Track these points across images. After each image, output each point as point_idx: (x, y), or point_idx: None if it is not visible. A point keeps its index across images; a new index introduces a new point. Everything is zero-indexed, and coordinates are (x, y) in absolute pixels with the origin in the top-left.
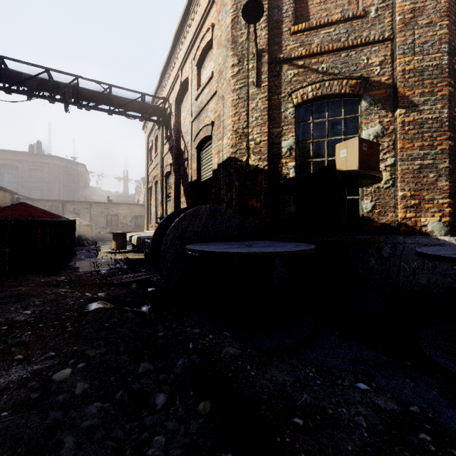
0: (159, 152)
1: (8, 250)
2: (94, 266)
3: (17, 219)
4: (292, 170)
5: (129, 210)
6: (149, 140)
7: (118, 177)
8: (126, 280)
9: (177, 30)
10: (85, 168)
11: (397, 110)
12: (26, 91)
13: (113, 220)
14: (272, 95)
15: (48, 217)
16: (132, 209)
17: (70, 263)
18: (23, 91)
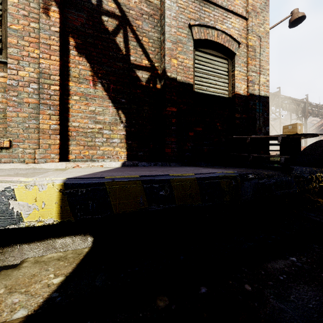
0: None
1: None
2: None
3: None
4: None
5: None
6: None
7: None
8: None
9: None
10: None
11: None
12: None
13: None
14: None
15: None
16: None
17: None
18: None
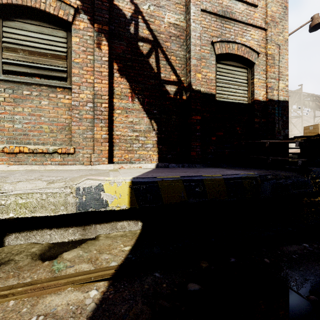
0: None
1: None
2: None
3: None
4: None
5: None
6: None
7: None
8: None
9: None
10: None
11: None
12: None
13: None
14: None
15: None
16: None
17: None
18: None
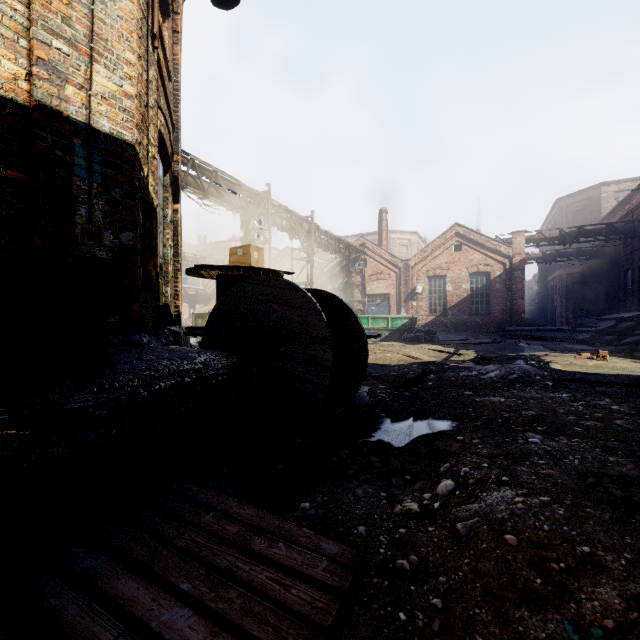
0: None
1: None
2: None
3: None
4: None
5: None
6: None
7: None
8: (291, 534)
9: None
10: None
11: (179, 204)
12: None
13: None
14: None
15: None
16: None
17: None
18: None
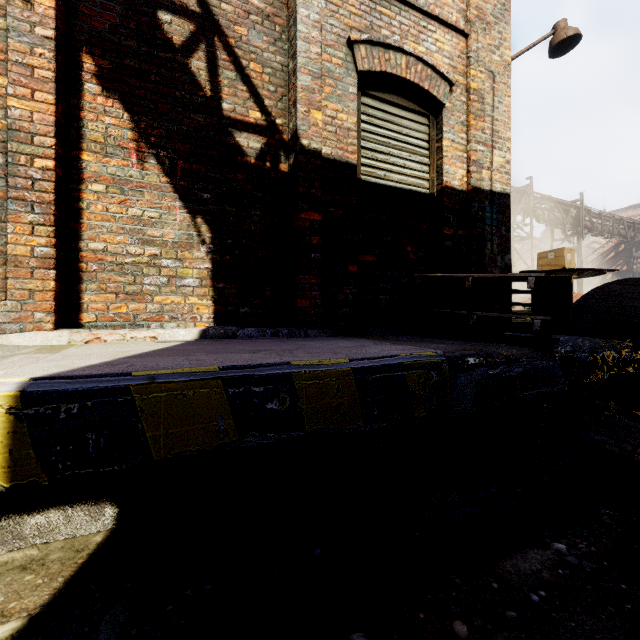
0: None
1: None
2: None
3: None
4: None
5: None
6: None
7: None
8: None
9: None
10: None
11: None
12: None
13: None
14: None
15: None
16: None
17: None
18: None
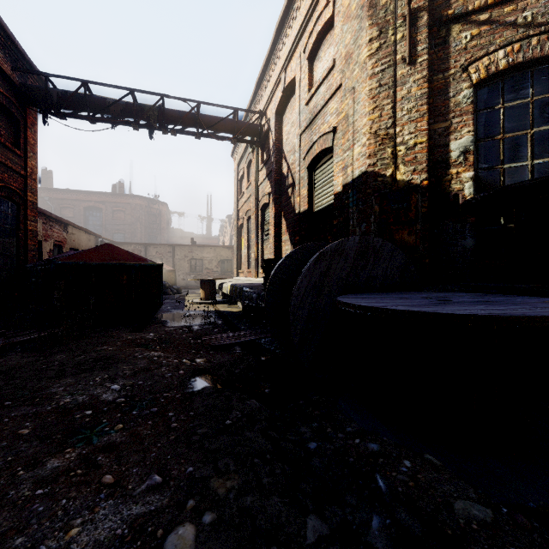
0: (253, 181)
1: (92, 299)
2: (185, 320)
3: (102, 262)
4: (468, 184)
5: (214, 253)
6: (239, 168)
7: (201, 216)
8: (227, 341)
9: (280, 19)
10: (166, 207)
11: None
12: (110, 118)
13: (197, 265)
14: (433, 73)
15: (133, 261)
16: (218, 252)
17: (156, 316)
18: (108, 119)
